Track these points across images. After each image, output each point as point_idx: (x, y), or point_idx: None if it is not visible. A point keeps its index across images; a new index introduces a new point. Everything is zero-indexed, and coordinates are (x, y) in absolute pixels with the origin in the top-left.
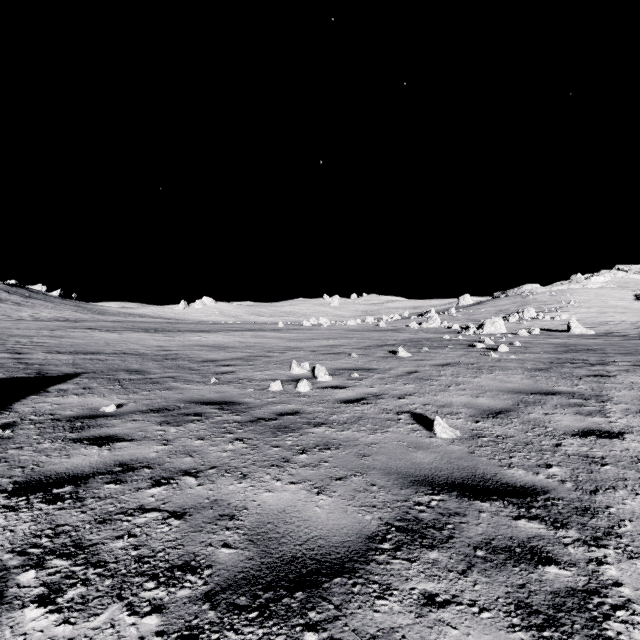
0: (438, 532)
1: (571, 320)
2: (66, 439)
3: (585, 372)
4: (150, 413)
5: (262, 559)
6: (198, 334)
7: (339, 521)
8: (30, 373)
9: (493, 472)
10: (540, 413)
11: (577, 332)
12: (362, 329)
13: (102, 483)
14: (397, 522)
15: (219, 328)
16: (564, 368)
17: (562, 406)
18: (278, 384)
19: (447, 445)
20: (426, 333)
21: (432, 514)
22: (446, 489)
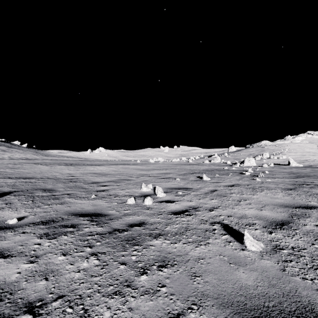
0: None
1: (290, 159)
2: None
3: None
4: (39, 225)
5: None
6: (93, 166)
7: None
8: None
9: (317, 301)
10: (312, 225)
11: (293, 165)
12: (180, 164)
13: None
14: None
15: (105, 163)
16: (304, 188)
17: None
18: (132, 199)
19: (259, 260)
20: (214, 166)
21: None
22: None
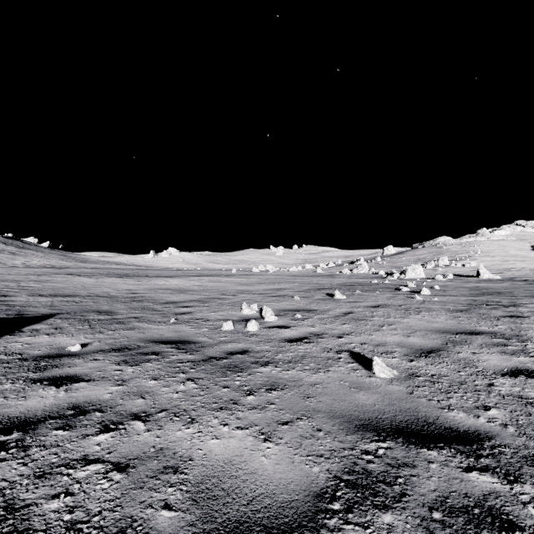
0: (389, 488)
1: (480, 267)
2: (27, 379)
3: (501, 313)
4: (111, 352)
5: (204, 525)
6: (163, 279)
7: (286, 474)
8: (10, 314)
9: (435, 415)
10: (468, 352)
11: (485, 277)
12: (302, 275)
13: (51, 429)
14: (346, 475)
15: (181, 274)
16: (482, 309)
17: (487, 345)
18: (229, 324)
19: (386, 385)
20: (357, 278)
21: (381, 465)
22: (391, 435)
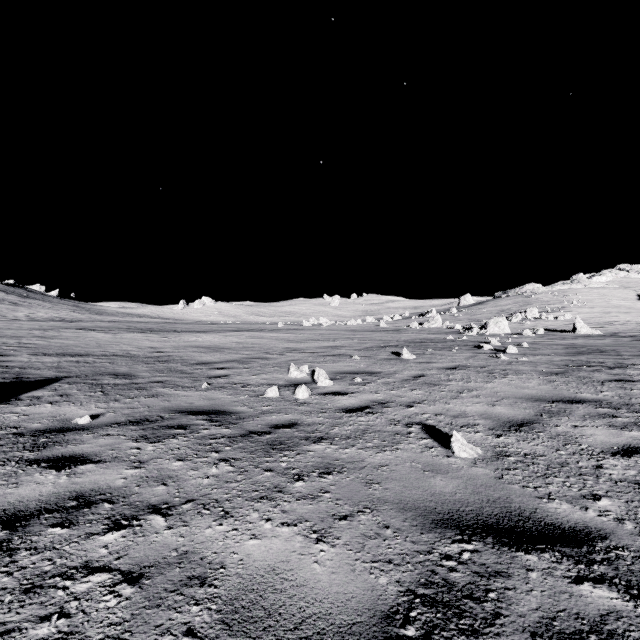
0: (478, 606)
1: (576, 320)
2: (21, 460)
3: (606, 376)
4: (128, 425)
5: None
6: (195, 334)
7: (345, 587)
8: (7, 378)
9: (531, 507)
10: (568, 425)
11: (583, 332)
12: (363, 329)
13: (46, 526)
14: (422, 588)
15: (217, 328)
16: (581, 372)
17: (591, 417)
18: (274, 390)
19: (469, 467)
20: (428, 333)
21: (466, 574)
22: (478, 533)
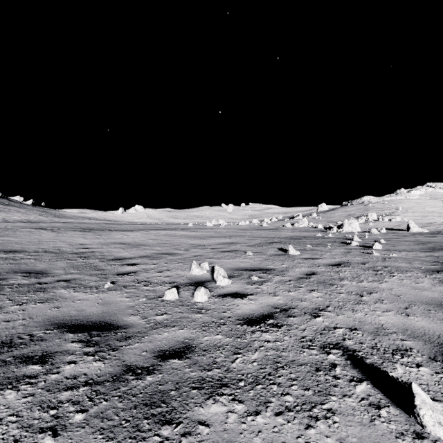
0: None
1: (410, 221)
2: None
3: None
4: None
5: None
6: (122, 233)
7: None
8: None
9: None
10: None
11: (415, 231)
12: (250, 228)
13: None
14: None
15: (142, 228)
16: None
17: None
18: (173, 292)
19: None
20: (300, 231)
21: None
22: None
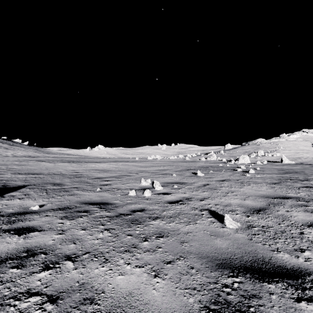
0: None
1: (283, 156)
2: (0, 230)
3: (300, 185)
4: (58, 210)
5: None
6: (94, 163)
7: (170, 304)
8: None
9: (269, 256)
10: (283, 210)
11: (286, 162)
12: (177, 161)
13: (9, 268)
14: (213, 305)
15: (105, 160)
16: (287, 182)
17: (295, 206)
18: (133, 192)
19: (234, 233)
20: (210, 163)
21: (236, 296)
22: (241, 271)
